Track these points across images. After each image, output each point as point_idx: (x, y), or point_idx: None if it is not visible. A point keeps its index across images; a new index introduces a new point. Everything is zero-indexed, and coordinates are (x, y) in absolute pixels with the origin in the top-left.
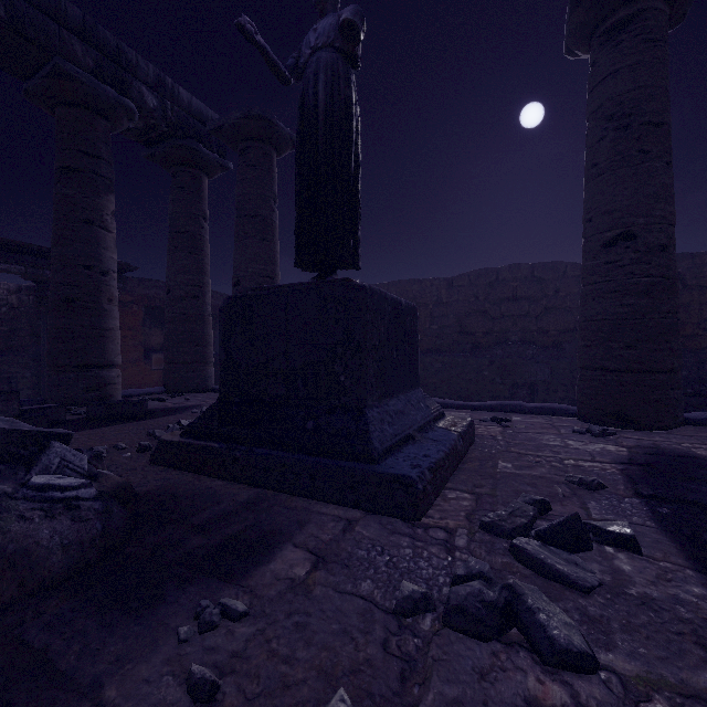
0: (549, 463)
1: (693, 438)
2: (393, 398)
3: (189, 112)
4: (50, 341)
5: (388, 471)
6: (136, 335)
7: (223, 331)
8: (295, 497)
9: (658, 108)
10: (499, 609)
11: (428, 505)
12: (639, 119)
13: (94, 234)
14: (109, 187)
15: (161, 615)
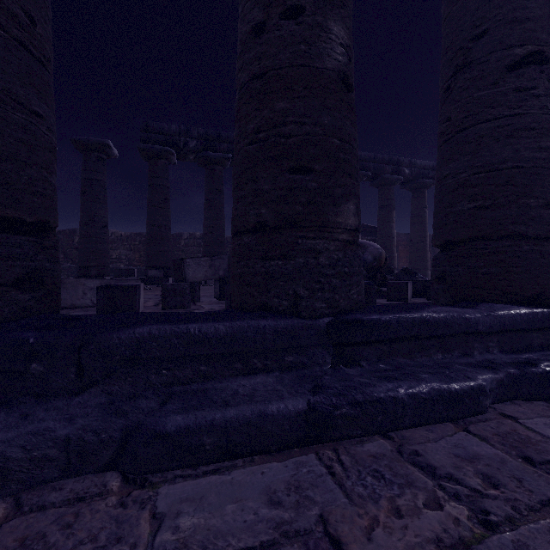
0: None
1: None
2: None
3: (420, 168)
4: None
5: None
6: None
7: None
8: None
9: None
10: None
11: None
12: None
13: (390, 225)
14: (394, 208)
15: None
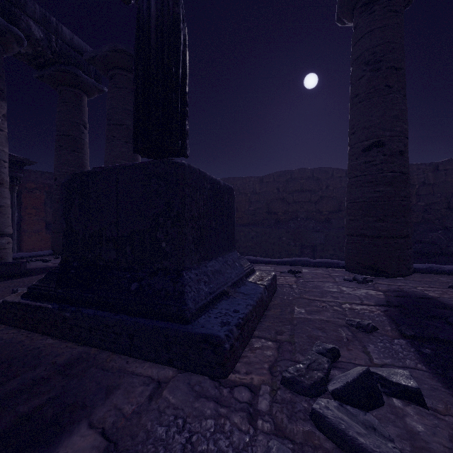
0: (332, 307)
1: (422, 282)
2: (212, 260)
3: (71, 45)
4: None
5: (198, 330)
6: (39, 212)
7: (64, 204)
8: (116, 355)
9: (398, 58)
10: None
11: (235, 360)
12: (386, 64)
13: None
14: (0, 95)
15: None
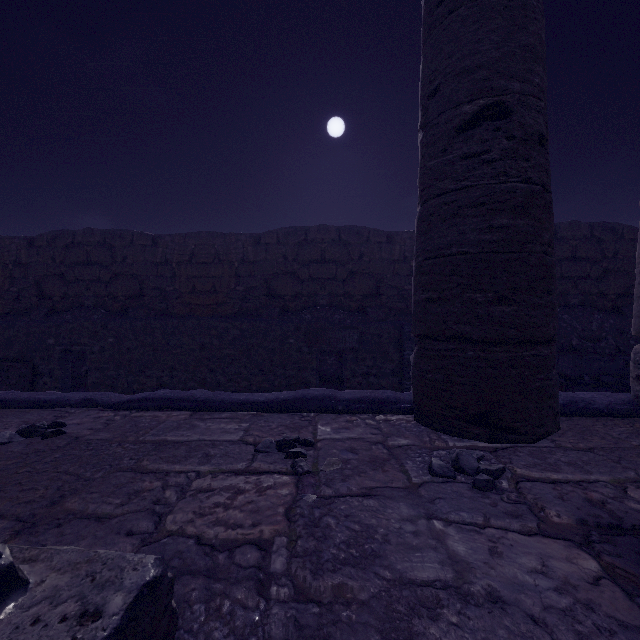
0: None
1: (604, 457)
2: None
3: None
4: None
5: None
6: None
7: None
8: None
9: None
10: None
11: None
12: None
13: None
14: None
15: None
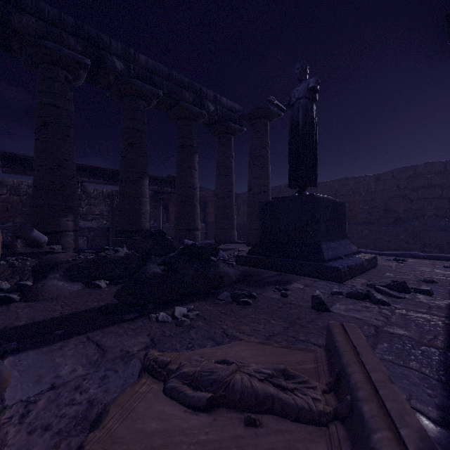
0: (414, 275)
1: None
2: (333, 242)
3: (226, 108)
4: (176, 219)
5: (330, 265)
6: None
7: (261, 215)
8: (293, 275)
9: None
10: (363, 294)
11: (345, 278)
12: None
13: (191, 173)
14: (196, 151)
15: (266, 288)
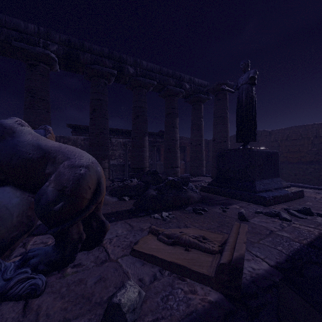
0: None
1: None
2: (266, 179)
3: (198, 85)
4: (164, 160)
5: (259, 195)
6: None
7: (217, 161)
8: (236, 200)
9: None
10: (275, 214)
11: (270, 204)
12: None
13: (174, 130)
14: (177, 116)
15: (215, 207)
